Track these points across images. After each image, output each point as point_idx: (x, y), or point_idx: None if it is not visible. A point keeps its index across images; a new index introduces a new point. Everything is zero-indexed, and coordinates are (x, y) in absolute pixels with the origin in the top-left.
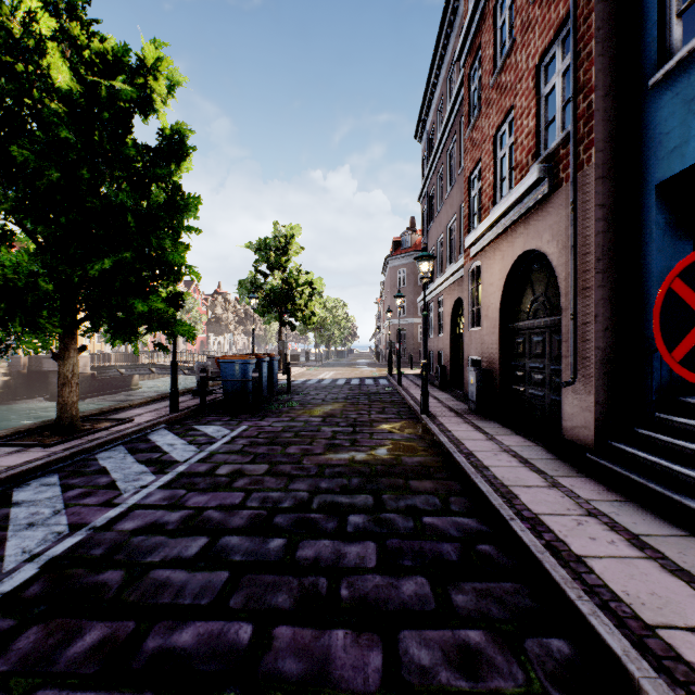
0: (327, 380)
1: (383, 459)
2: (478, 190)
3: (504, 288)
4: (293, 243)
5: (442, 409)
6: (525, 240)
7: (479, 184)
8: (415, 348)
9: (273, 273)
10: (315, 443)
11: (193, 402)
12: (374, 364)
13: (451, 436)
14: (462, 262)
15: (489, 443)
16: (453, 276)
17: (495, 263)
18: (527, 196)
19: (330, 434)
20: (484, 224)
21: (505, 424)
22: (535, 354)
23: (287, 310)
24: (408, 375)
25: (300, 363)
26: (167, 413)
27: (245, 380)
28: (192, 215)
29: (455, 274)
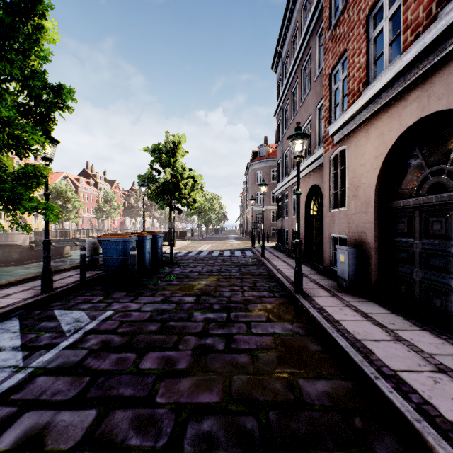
0: (205, 252)
1: (274, 388)
2: (341, 81)
3: (382, 165)
4: (180, 148)
5: (312, 286)
6: (423, 104)
7: (343, 75)
8: (268, 226)
9: (164, 170)
10: (181, 345)
11: (78, 277)
12: (239, 238)
13: (345, 332)
14: (320, 152)
15: (402, 349)
16: (308, 167)
17: (369, 142)
18: (433, 47)
19: (202, 326)
20: (358, 102)
21: (389, 307)
22: (432, 234)
23: (174, 197)
24: (267, 247)
25: (186, 237)
26: (39, 292)
27: (123, 258)
28: (69, 97)
29: (311, 165)
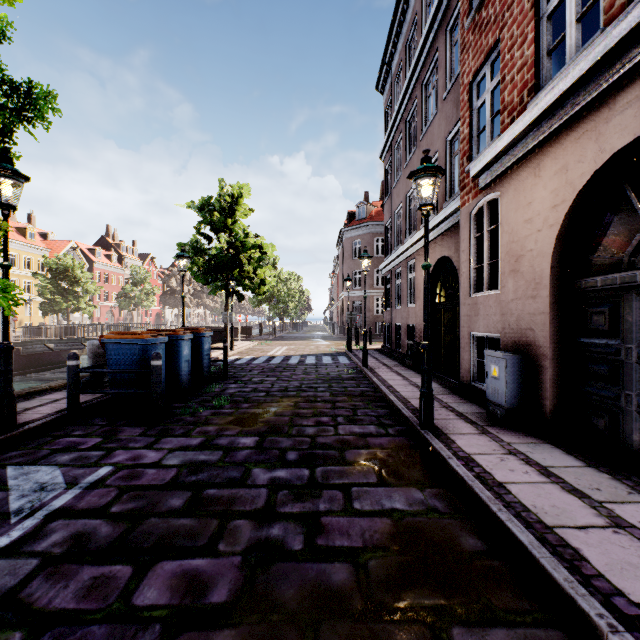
0: (278, 358)
1: None
2: (490, 93)
3: (565, 219)
4: (242, 204)
5: (446, 415)
6: None
7: (492, 82)
8: (371, 320)
9: (217, 236)
10: (223, 542)
11: None
12: (329, 337)
13: (520, 508)
14: (454, 206)
15: (635, 548)
16: (434, 230)
17: (540, 183)
18: None
19: (264, 497)
20: (524, 119)
21: (580, 455)
22: None
23: (233, 277)
24: (370, 350)
25: (252, 336)
26: None
27: (141, 371)
28: (47, 104)
29: (438, 226)
